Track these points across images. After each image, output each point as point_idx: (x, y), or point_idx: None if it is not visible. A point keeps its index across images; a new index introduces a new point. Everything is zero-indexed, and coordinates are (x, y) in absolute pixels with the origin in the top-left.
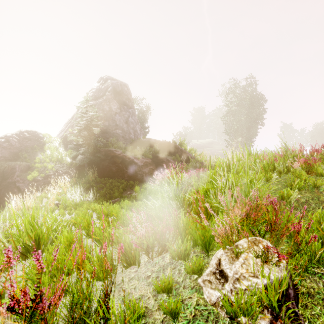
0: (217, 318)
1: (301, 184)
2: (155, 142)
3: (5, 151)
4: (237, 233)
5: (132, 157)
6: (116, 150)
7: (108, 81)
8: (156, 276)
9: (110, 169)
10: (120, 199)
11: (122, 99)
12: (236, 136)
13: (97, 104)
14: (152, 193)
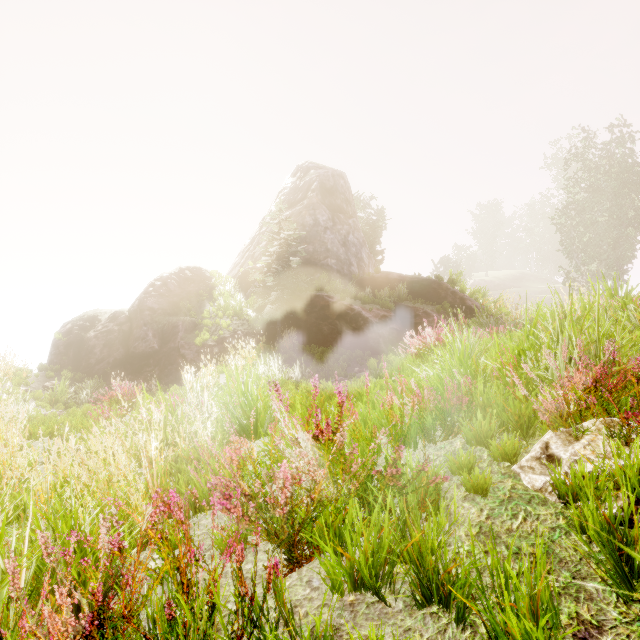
0: (544, 502)
1: None
2: (400, 279)
3: (163, 300)
4: (578, 413)
5: (359, 307)
6: (328, 296)
7: (310, 171)
8: (445, 459)
9: (318, 329)
10: (344, 379)
11: (335, 202)
12: (582, 260)
13: (294, 214)
14: (403, 369)
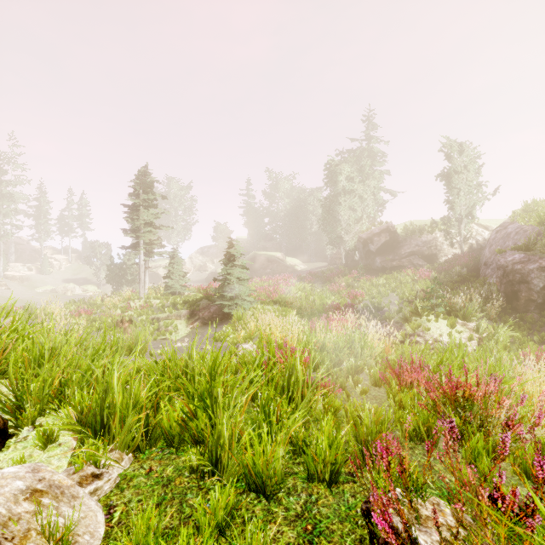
0: None
1: None
2: None
3: None
4: None
5: None
6: None
7: None
8: None
9: None
10: None
11: None
12: None
13: None
14: None
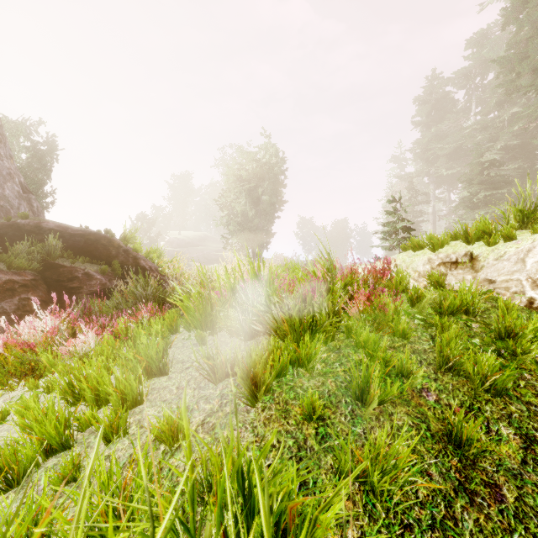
0: None
1: (393, 390)
2: (58, 230)
3: None
4: None
5: None
6: None
7: None
8: None
9: None
10: None
11: None
12: (241, 229)
13: None
14: None
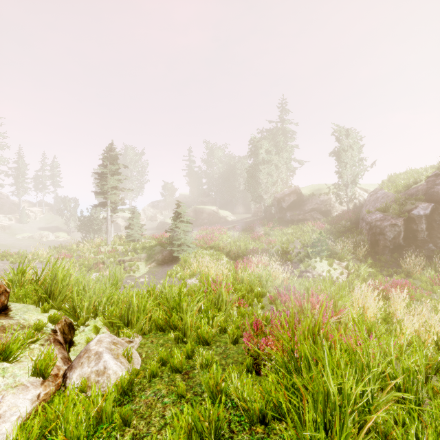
0: None
1: None
2: None
3: None
4: None
5: None
6: None
7: None
8: None
9: None
10: None
11: None
12: None
13: None
14: None
